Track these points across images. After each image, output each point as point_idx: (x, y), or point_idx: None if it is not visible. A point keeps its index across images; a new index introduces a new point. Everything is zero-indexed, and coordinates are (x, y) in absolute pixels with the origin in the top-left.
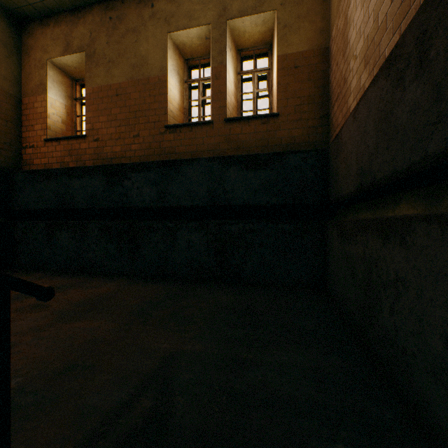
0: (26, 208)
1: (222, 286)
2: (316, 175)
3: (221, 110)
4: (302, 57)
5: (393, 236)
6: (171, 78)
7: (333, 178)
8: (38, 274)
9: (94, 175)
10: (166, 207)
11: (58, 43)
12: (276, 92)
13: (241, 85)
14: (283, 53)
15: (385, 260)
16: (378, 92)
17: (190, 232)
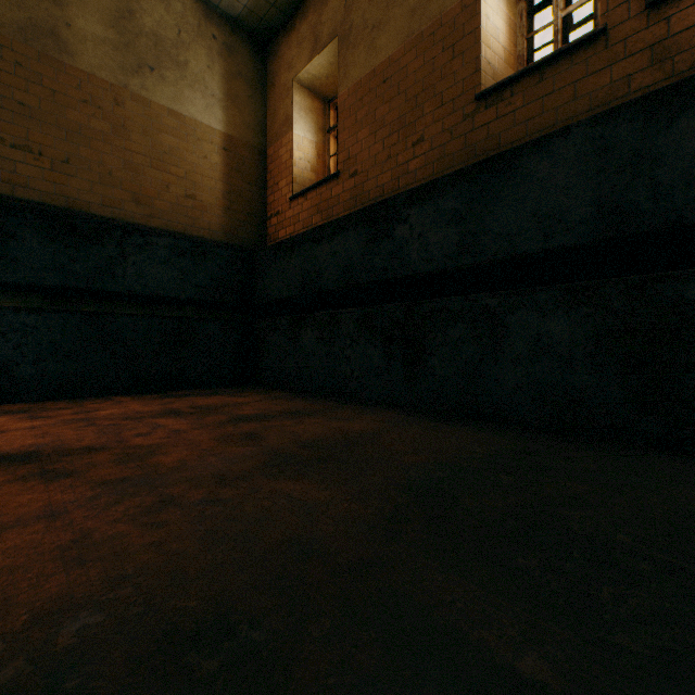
0: (268, 300)
1: (659, 459)
2: None
3: None
4: None
5: None
6: None
7: None
8: (277, 393)
9: (348, 230)
10: (480, 264)
11: (304, 46)
12: None
13: None
14: None
15: None
16: None
17: (542, 313)
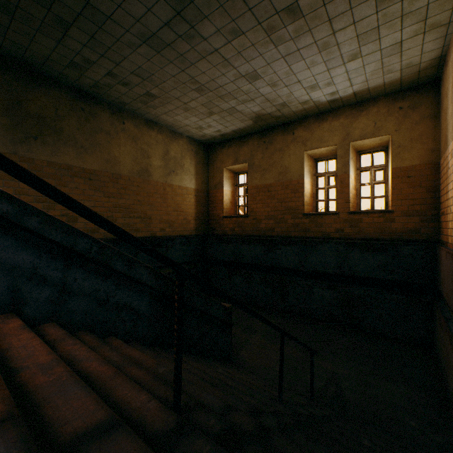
0: (214, 259)
1: (348, 331)
2: (425, 263)
3: (345, 205)
4: (414, 169)
5: (451, 346)
6: (306, 179)
7: (438, 274)
8: (226, 301)
9: (256, 244)
10: (305, 270)
11: (230, 157)
12: (391, 194)
13: (360, 174)
14: (397, 166)
15: (450, 354)
16: (451, 264)
17: (323, 289)
